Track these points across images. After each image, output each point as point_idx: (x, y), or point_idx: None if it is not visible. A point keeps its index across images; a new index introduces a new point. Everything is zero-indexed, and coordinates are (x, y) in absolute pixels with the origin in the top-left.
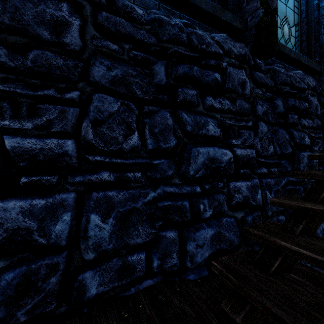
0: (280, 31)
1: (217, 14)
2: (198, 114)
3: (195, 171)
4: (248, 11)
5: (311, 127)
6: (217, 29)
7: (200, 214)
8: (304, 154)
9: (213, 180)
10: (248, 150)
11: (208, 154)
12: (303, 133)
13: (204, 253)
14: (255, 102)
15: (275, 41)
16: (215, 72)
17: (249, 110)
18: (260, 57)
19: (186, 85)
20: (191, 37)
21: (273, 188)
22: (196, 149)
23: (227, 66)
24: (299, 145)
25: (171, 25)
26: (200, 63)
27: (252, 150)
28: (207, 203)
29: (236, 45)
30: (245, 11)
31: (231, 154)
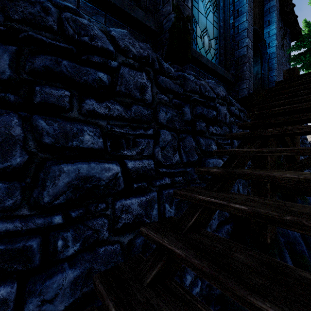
0: (201, 41)
1: (125, 9)
2: (70, 121)
3: (54, 196)
4: (164, 14)
5: (219, 134)
6: (130, 25)
7: (56, 253)
8: (209, 161)
9: (92, 202)
10: (145, 161)
11: (78, 172)
12: (210, 141)
13: (55, 308)
14: (158, 108)
15: (187, 48)
16: (99, 71)
17: (149, 117)
18: (176, 62)
19: (52, 82)
20: (65, 23)
21: (175, 198)
22: (58, 167)
23: (122, 65)
24: (206, 152)
25: (29, 1)
26: (80, 57)
27: (150, 161)
28: (72, 236)
29: (135, 44)
30: (161, 13)
31: (118, 168)
